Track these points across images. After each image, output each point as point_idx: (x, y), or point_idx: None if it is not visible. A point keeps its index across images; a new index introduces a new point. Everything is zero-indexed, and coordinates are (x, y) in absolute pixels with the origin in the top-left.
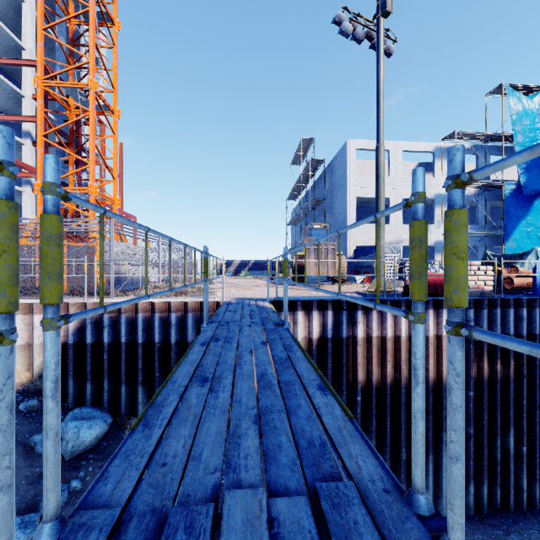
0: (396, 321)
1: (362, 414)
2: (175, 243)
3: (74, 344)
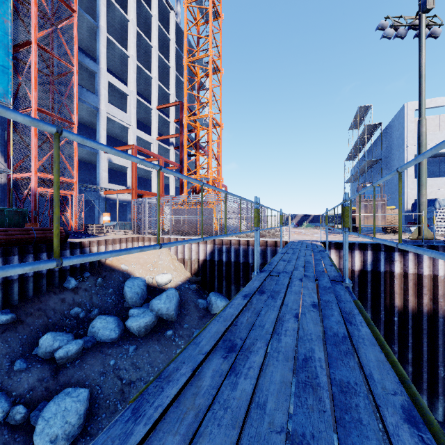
0: (434, 263)
1: (399, 332)
2: None
3: (209, 260)
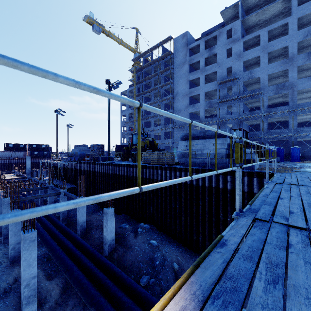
0: None
1: None
2: None
3: None
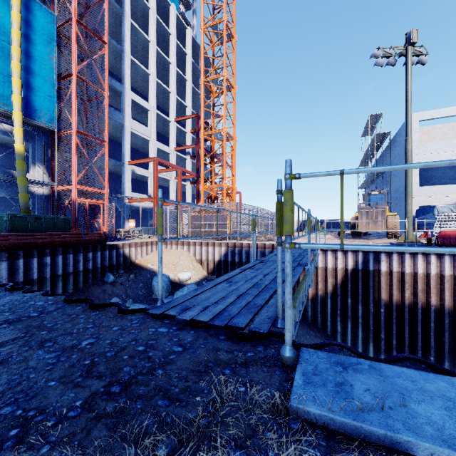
0: (414, 262)
1: (385, 321)
2: (267, 211)
3: (223, 261)
